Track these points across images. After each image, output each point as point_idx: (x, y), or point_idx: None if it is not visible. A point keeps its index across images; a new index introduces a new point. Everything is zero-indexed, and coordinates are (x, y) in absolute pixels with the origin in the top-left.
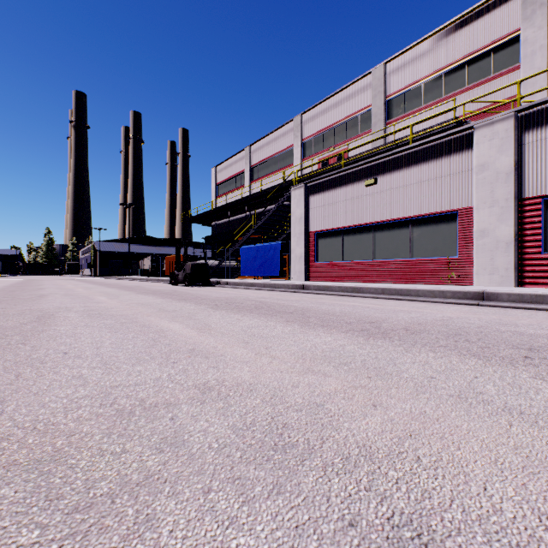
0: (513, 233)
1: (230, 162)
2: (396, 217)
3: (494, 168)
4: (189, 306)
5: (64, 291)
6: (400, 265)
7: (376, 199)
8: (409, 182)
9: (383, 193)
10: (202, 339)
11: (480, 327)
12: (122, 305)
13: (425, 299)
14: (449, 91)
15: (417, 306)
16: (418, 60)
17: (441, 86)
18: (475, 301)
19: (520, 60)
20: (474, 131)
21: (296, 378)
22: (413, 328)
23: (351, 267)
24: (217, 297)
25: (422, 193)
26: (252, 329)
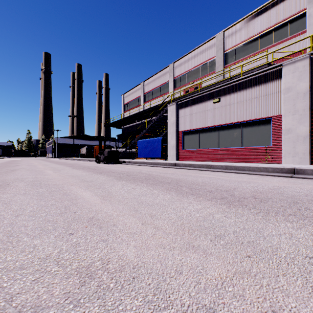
0: (308, 131)
1: (132, 91)
2: (232, 121)
3: (295, 90)
4: (102, 177)
5: (30, 167)
6: (235, 151)
7: (220, 110)
8: (240, 100)
9: (224, 107)
10: (102, 207)
11: (307, 195)
12: (59, 176)
13: (255, 172)
14: (263, 47)
15: (251, 178)
16: (243, 29)
17: (257, 44)
18: (289, 174)
19: (306, 27)
20: (282, 67)
21: (179, 258)
22: (259, 196)
23: (204, 152)
24: (121, 171)
25: (249, 106)
26: (141, 197)
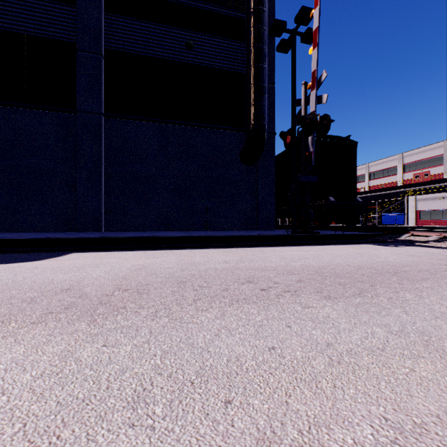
0: None
1: None
2: None
3: None
4: None
5: None
6: None
7: (443, 203)
8: None
9: (445, 202)
10: None
11: None
12: None
13: None
14: None
15: None
16: None
17: None
18: None
19: None
20: None
21: None
22: None
23: (434, 221)
24: None
25: None
26: None
